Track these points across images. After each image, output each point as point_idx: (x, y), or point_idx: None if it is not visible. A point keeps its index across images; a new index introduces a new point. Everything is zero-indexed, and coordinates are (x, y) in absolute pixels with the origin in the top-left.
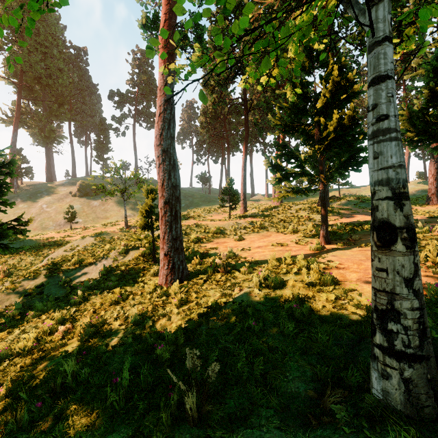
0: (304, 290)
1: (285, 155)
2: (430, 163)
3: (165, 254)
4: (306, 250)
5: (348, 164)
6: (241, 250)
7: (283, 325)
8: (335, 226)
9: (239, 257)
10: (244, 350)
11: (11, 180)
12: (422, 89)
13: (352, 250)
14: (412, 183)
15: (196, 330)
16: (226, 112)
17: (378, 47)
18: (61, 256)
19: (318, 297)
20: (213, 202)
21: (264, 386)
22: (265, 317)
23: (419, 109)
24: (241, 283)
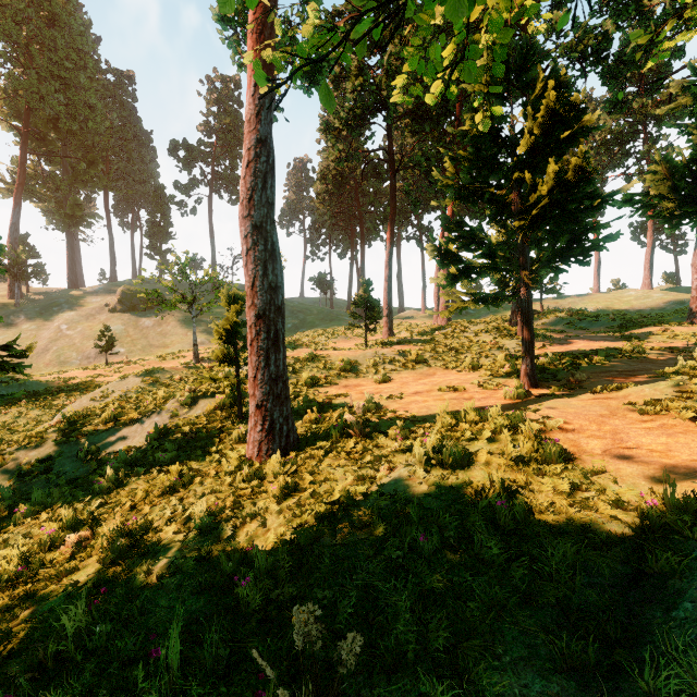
0: (508, 471)
1: (461, 238)
2: (694, 256)
3: (258, 406)
4: (499, 399)
5: (569, 253)
6: (386, 398)
7: (479, 542)
8: (543, 359)
9: (384, 410)
10: (407, 594)
11: (11, 285)
12: (690, 128)
13: (581, 399)
14: (658, 290)
15: (311, 549)
16: (358, 175)
17: None
18: (85, 408)
19: (537, 485)
20: (337, 320)
21: (454, 678)
22: (443, 524)
23: (685, 163)
24: (391, 457)
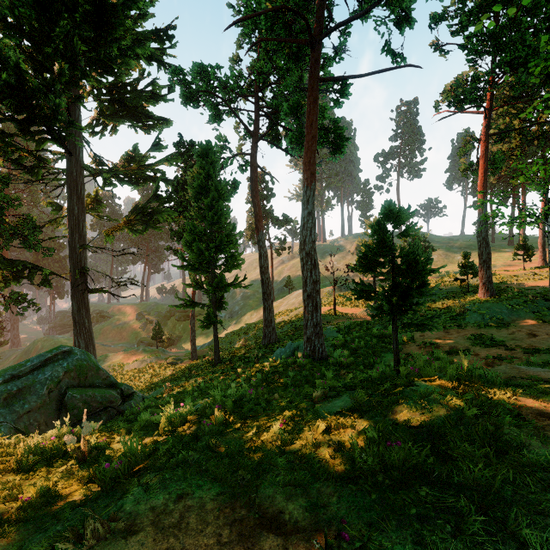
0: None
1: None
2: None
3: (483, 284)
4: None
5: None
6: (531, 287)
7: None
8: None
9: (528, 289)
10: None
11: None
12: None
13: None
14: None
15: None
16: None
17: (548, 240)
18: None
19: None
20: (499, 252)
21: None
22: None
23: None
24: None
